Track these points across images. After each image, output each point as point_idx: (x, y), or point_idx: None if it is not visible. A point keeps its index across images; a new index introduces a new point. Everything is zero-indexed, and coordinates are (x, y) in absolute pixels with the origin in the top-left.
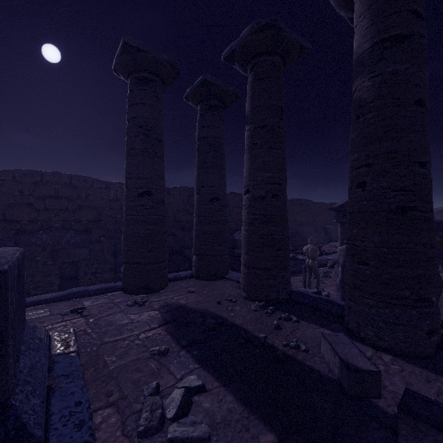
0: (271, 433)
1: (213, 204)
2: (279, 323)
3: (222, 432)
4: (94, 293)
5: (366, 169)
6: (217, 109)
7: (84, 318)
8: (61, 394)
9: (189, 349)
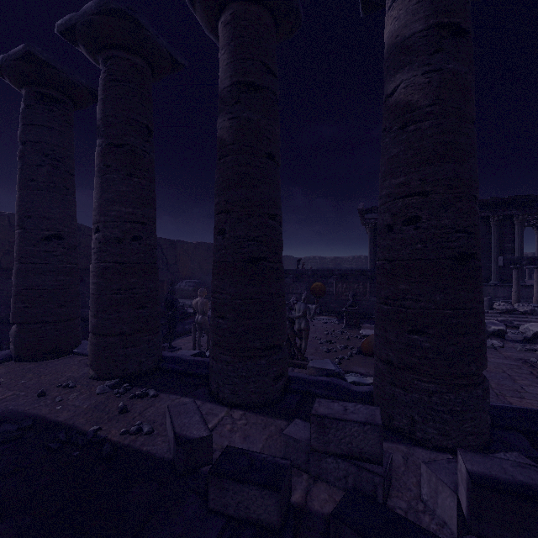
0: None
1: (50, 245)
2: (129, 404)
3: None
4: None
5: (225, 216)
6: (59, 104)
7: None
8: None
9: None
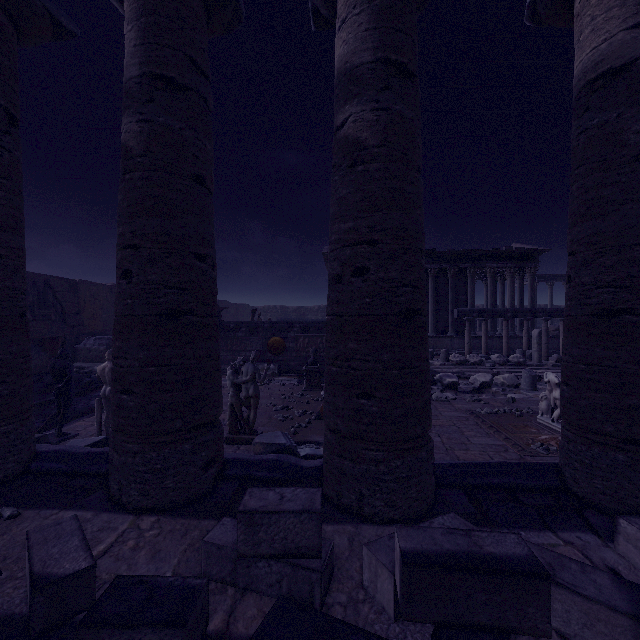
0: None
1: None
2: None
3: None
4: None
5: (132, 253)
6: None
7: None
8: None
9: None
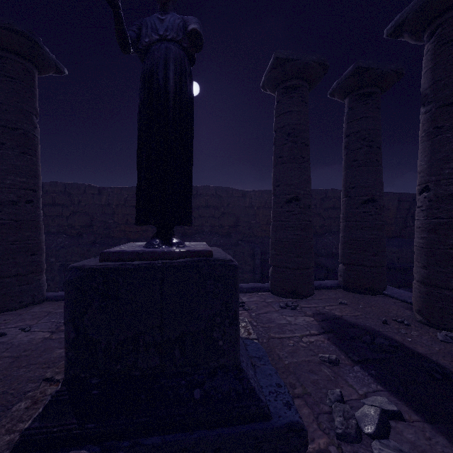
0: None
1: (366, 207)
2: None
3: None
4: (247, 291)
5: None
6: (371, 97)
7: (246, 311)
8: (261, 372)
9: (363, 366)
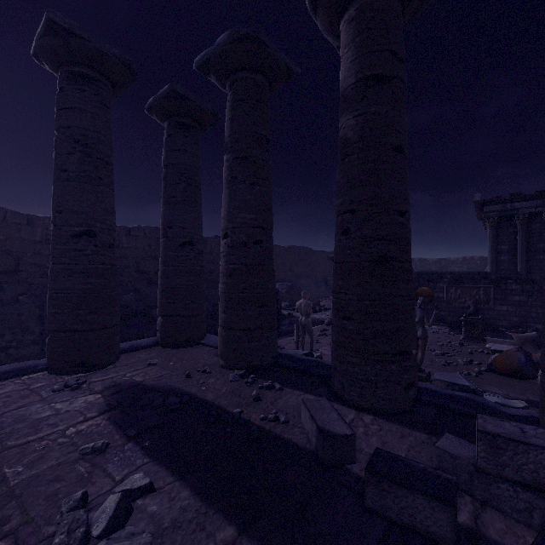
0: (232, 526)
1: (185, 250)
2: (259, 393)
3: (169, 539)
4: None
5: (350, 216)
6: (191, 130)
7: None
8: None
9: (139, 439)
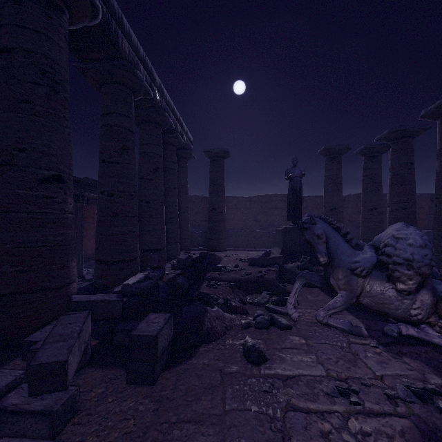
0: None
1: (372, 212)
2: None
3: None
4: None
5: (436, 200)
6: (375, 158)
7: None
8: None
9: None
